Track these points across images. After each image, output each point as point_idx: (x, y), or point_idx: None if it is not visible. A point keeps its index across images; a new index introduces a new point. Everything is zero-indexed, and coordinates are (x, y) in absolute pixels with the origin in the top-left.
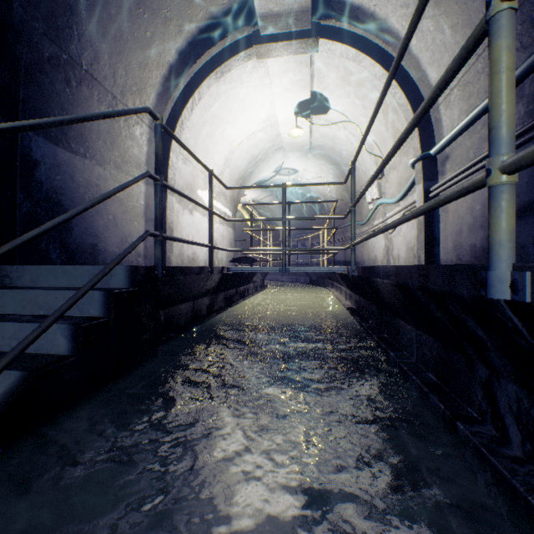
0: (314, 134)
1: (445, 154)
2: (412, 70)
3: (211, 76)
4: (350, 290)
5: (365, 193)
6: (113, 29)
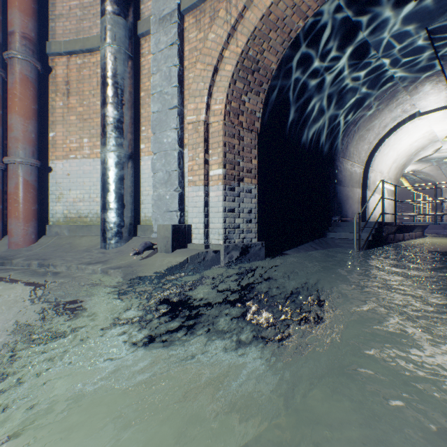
0: None
1: None
2: None
3: (390, 136)
4: None
5: None
6: (355, 143)
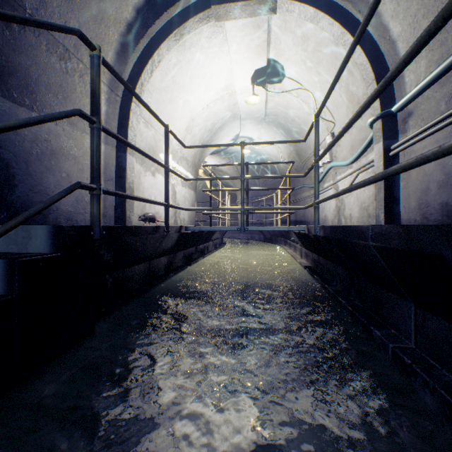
0: (268, 103)
1: (408, 111)
2: (372, 27)
3: (170, 37)
4: (307, 249)
5: None
6: None
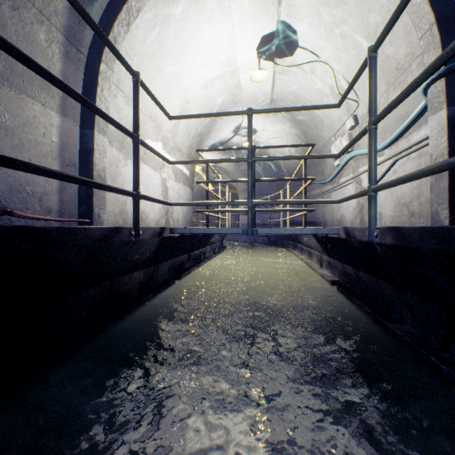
0: (276, 85)
1: None
2: None
3: None
4: (332, 257)
5: (331, 149)
6: None
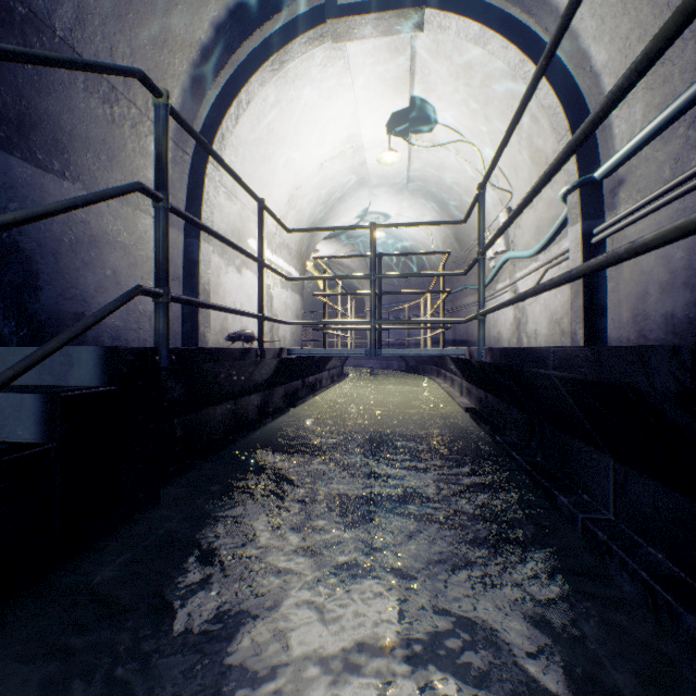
0: (413, 163)
1: (618, 177)
2: (566, 52)
3: (265, 66)
4: (470, 383)
5: None
6: None
